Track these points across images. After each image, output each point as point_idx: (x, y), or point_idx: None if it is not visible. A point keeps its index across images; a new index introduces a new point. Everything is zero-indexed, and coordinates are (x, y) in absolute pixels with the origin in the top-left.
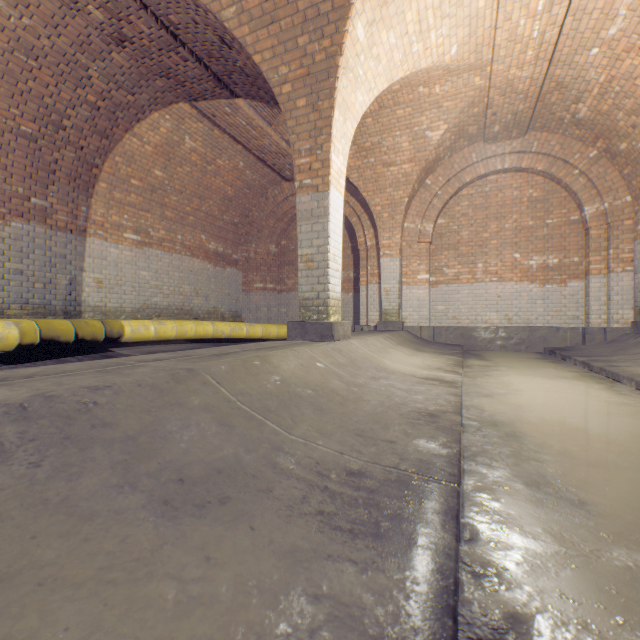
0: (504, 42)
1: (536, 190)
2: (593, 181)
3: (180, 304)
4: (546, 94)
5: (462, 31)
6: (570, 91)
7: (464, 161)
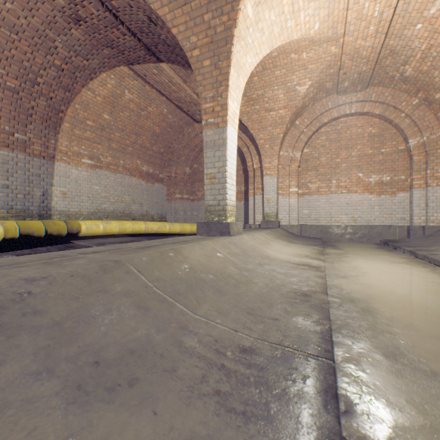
0: (353, 20)
1: (374, 128)
2: (415, 121)
3: (122, 209)
4: (382, 59)
5: (323, 12)
6: (400, 56)
7: (323, 108)
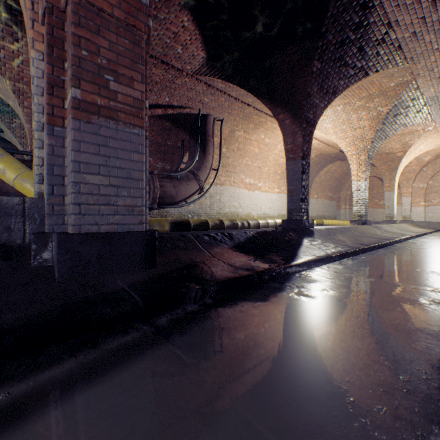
0: None
1: None
2: None
3: (322, 214)
4: None
5: (433, 146)
6: None
7: None
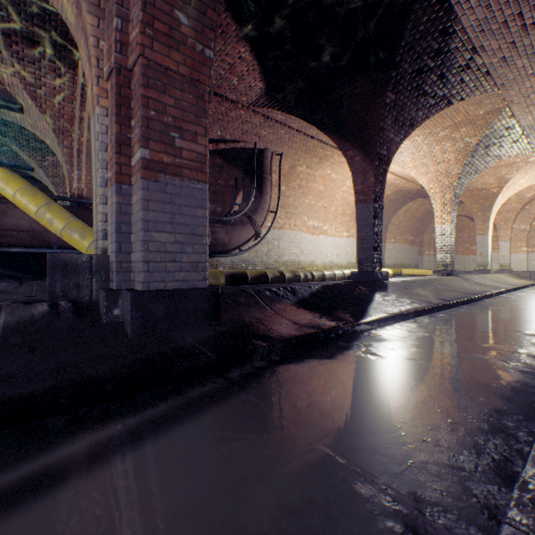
0: None
1: None
2: None
3: (401, 262)
4: None
5: None
6: None
7: None
